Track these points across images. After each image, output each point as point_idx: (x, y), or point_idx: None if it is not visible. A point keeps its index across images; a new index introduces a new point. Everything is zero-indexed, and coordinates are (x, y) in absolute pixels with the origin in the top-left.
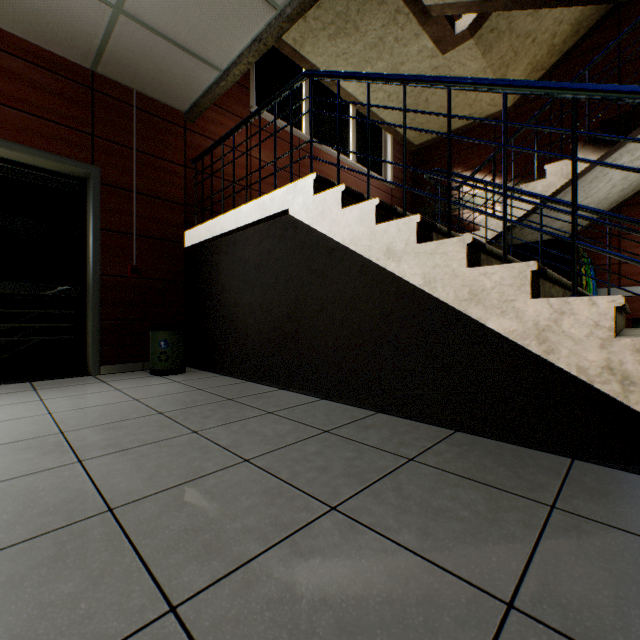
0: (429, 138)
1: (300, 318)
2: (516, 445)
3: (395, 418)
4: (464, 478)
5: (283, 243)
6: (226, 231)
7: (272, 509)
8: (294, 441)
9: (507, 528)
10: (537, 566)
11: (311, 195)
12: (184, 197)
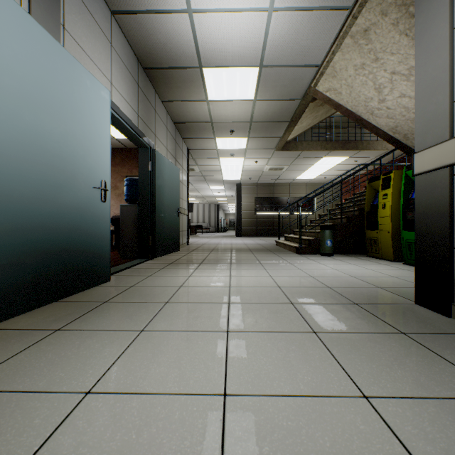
0: None
1: None
2: None
3: None
4: None
5: None
6: None
7: None
8: None
9: None
10: None
11: None
12: None
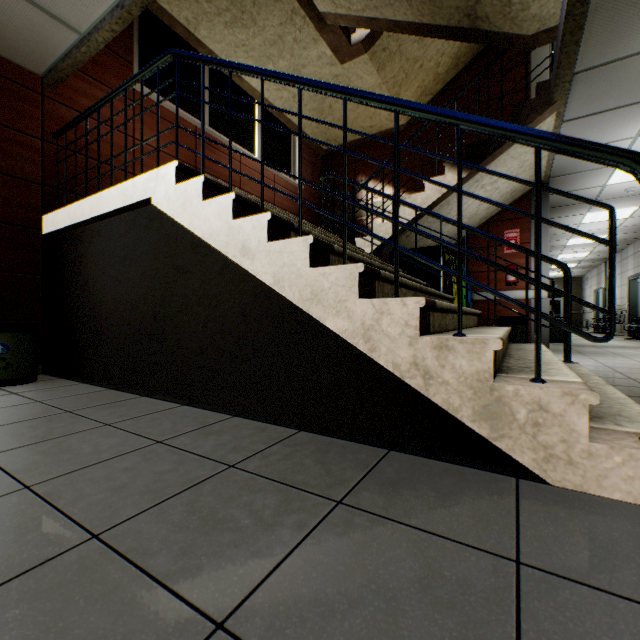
0: (337, 144)
1: (166, 318)
2: (348, 441)
3: (248, 421)
4: (273, 481)
5: (149, 235)
6: (87, 218)
7: (10, 549)
8: (110, 457)
9: (279, 532)
10: (281, 572)
11: (173, 184)
12: (41, 175)
